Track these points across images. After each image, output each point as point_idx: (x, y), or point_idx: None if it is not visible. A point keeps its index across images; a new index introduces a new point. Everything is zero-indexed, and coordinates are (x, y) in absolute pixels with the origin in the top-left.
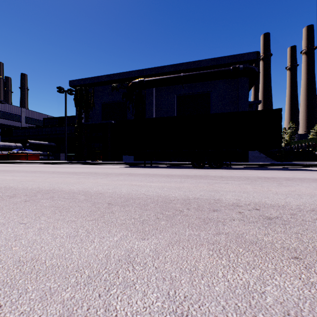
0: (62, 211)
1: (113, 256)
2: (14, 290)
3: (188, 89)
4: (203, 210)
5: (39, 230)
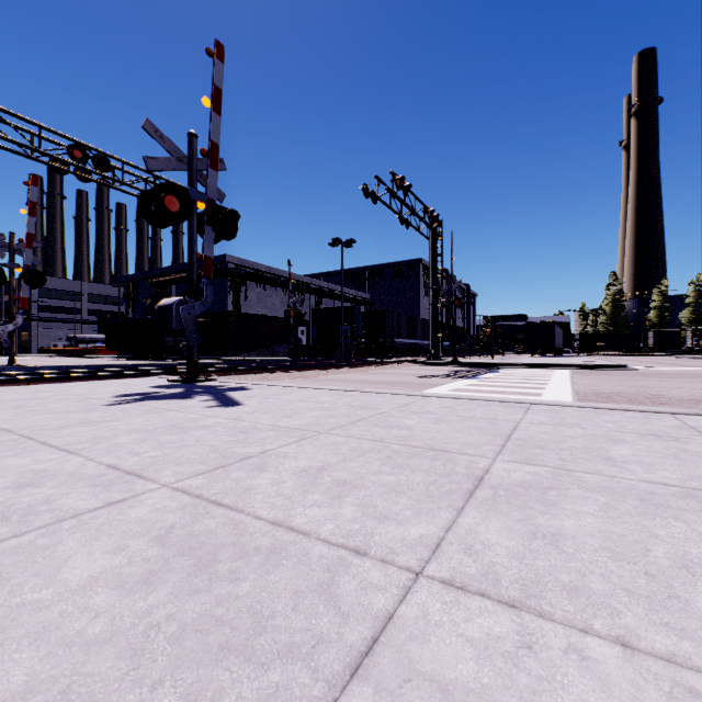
0: None
1: None
2: None
3: None
4: None
5: None
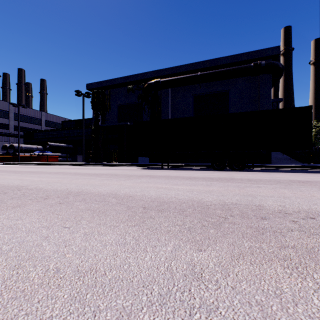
0: (99, 215)
1: (176, 270)
2: (85, 307)
3: (205, 88)
4: (250, 217)
5: (85, 235)
